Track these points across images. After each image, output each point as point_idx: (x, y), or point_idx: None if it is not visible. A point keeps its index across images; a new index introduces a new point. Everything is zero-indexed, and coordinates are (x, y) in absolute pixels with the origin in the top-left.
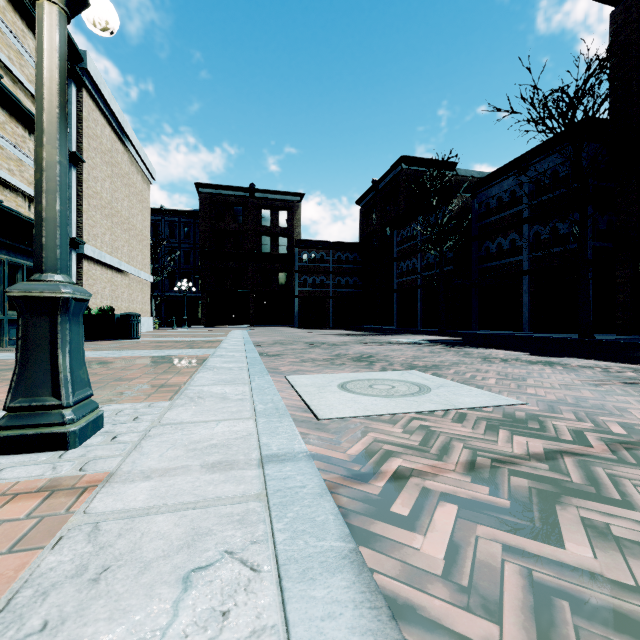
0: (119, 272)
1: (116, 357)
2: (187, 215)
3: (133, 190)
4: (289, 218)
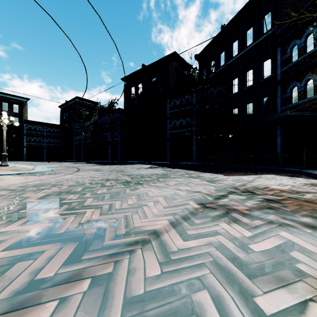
0: None
1: None
2: None
3: None
4: (20, 108)
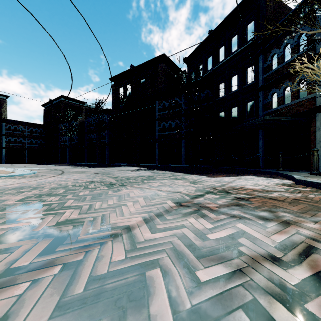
0: None
1: None
2: None
3: None
4: None
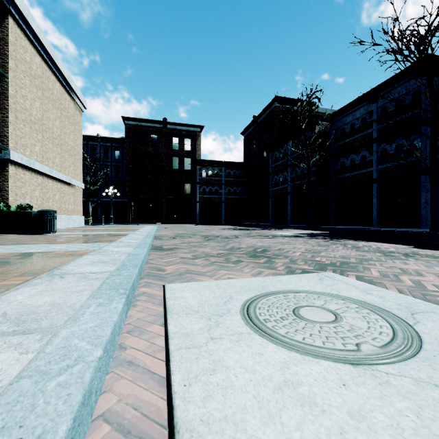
0: (50, 178)
1: None
2: (117, 141)
3: (65, 114)
4: (192, 144)
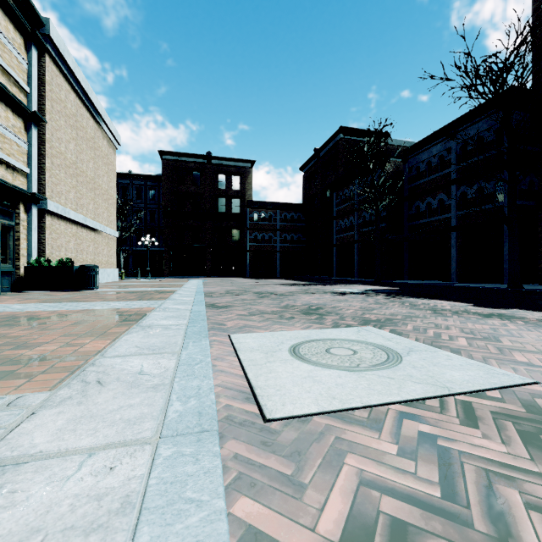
0: (84, 227)
1: (56, 310)
2: (152, 179)
3: (99, 153)
4: (241, 182)
